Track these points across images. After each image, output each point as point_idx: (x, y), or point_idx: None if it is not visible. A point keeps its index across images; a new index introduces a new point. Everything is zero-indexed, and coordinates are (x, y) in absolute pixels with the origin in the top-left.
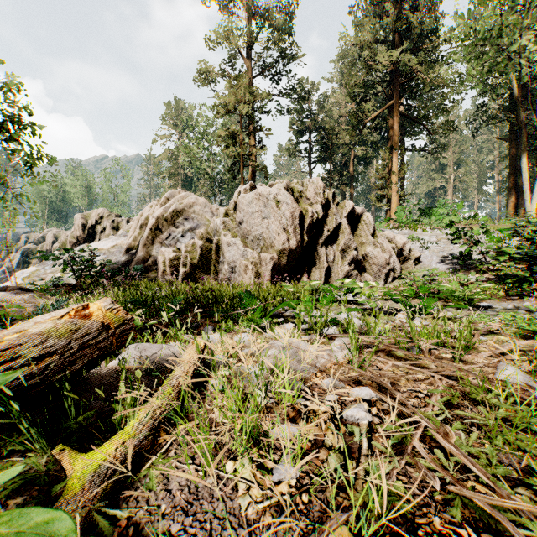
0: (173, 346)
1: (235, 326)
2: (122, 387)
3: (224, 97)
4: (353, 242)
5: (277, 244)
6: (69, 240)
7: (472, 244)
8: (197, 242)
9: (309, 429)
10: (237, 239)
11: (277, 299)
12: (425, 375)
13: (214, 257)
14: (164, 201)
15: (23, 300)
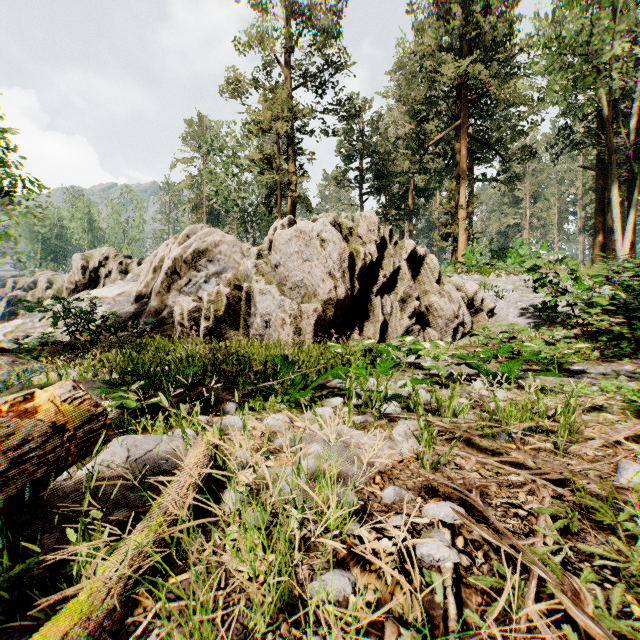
0: (177, 437)
1: (266, 403)
2: (68, 536)
3: (257, 113)
4: (415, 291)
5: (321, 293)
6: (65, 286)
7: (558, 293)
8: (223, 290)
9: (367, 581)
10: (272, 286)
11: (321, 366)
12: (522, 477)
13: (244, 308)
14: (182, 239)
15: None
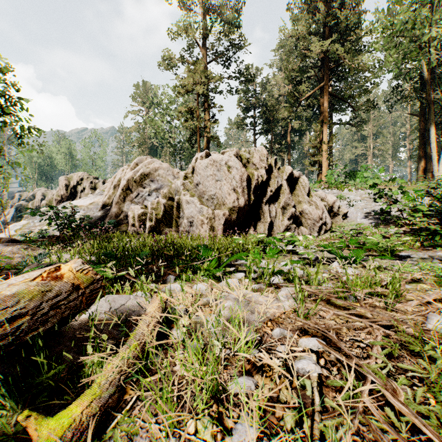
0: (139, 296)
1: (193, 276)
2: (88, 349)
3: (183, 80)
4: (292, 201)
5: (228, 202)
6: (54, 198)
7: (392, 203)
8: (161, 201)
9: (264, 383)
10: (194, 198)
11: (229, 252)
12: (363, 324)
13: (175, 213)
14: (133, 166)
15: (12, 251)
